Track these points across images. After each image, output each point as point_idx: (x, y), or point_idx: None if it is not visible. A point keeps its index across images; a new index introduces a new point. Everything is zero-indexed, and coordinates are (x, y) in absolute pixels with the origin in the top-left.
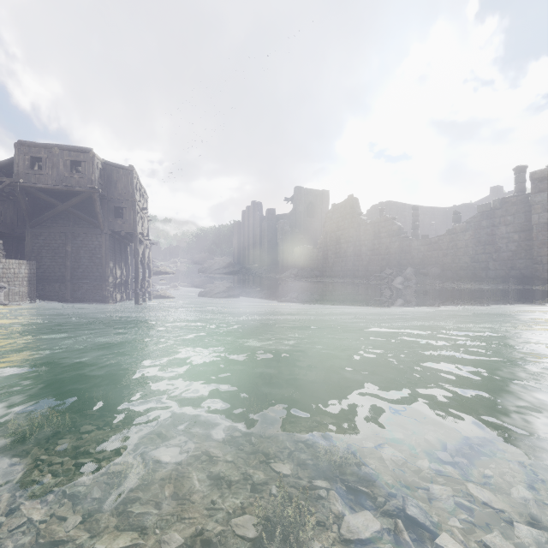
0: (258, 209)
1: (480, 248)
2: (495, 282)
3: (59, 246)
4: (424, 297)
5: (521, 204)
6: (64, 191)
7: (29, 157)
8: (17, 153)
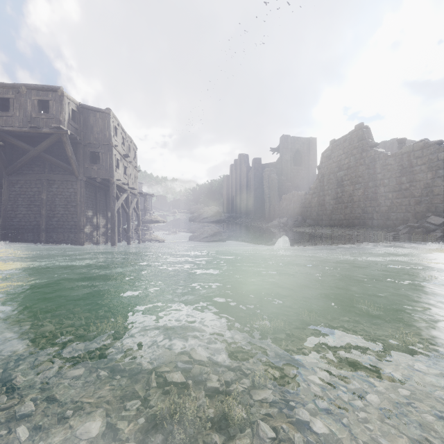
0: (244, 161)
1: None
2: None
3: (35, 194)
4: None
5: None
6: (35, 135)
7: None
8: None
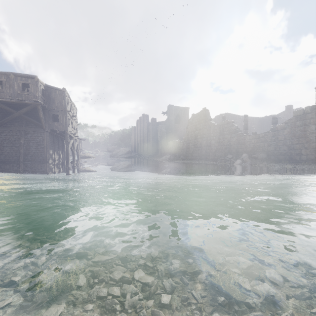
0: (146, 118)
1: (295, 140)
2: (307, 163)
3: (15, 139)
4: (260, 174)
5: None
6: (18, 103)
7: None
8: None
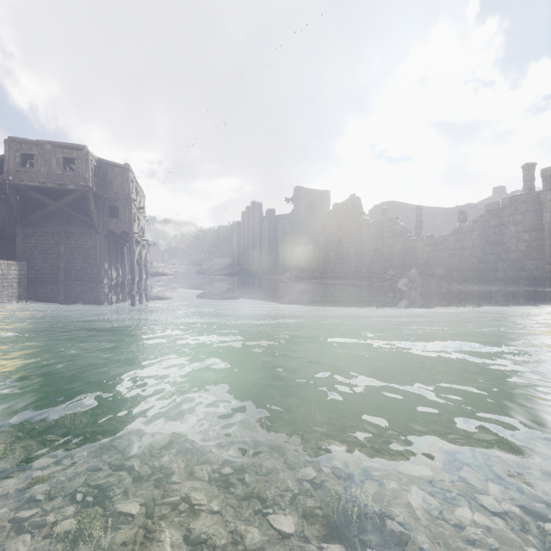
0: (258, 209)
1: (488, 248)
2: (504, 283)
3: (52, 246)
4: (430, 299)
5: (532, 202)
6: (57, 189)
7: (20, 154)
8: (7, 150)
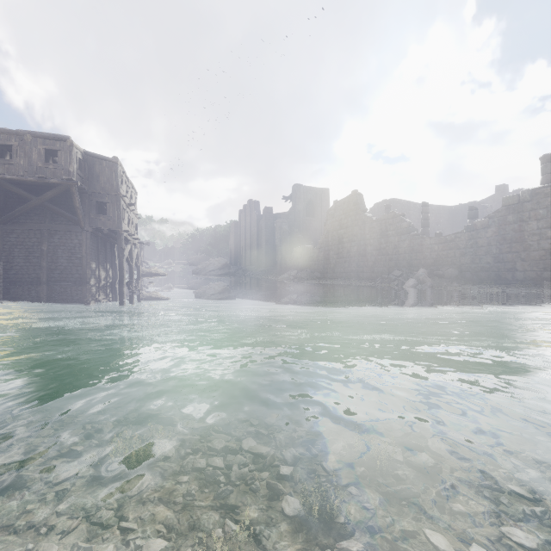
0: (255, 208)
1: (506, 247)
2: (524, 285)
3: (34, 244)
4: (445, 303)
5: None
6: (38, 183)
7: None
8: None
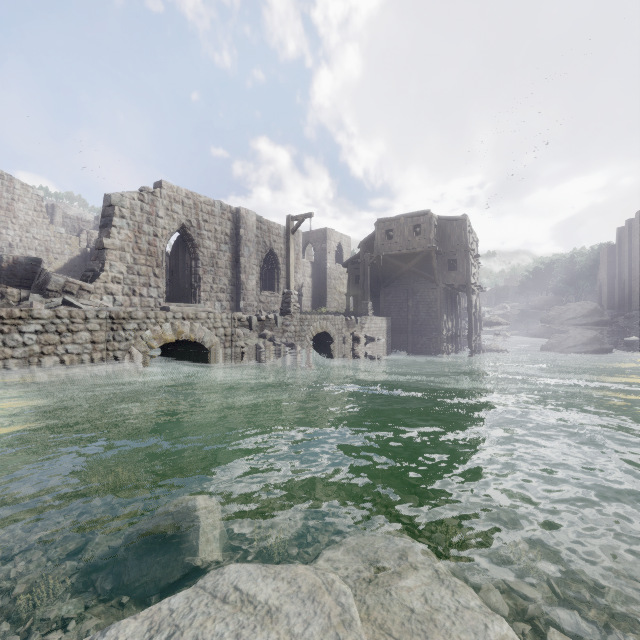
0: None
1: None
2: None
3: (403, 302)
4: None
5: None
6: (407, 253)
7: (384, 231)
8: (376, 230)
